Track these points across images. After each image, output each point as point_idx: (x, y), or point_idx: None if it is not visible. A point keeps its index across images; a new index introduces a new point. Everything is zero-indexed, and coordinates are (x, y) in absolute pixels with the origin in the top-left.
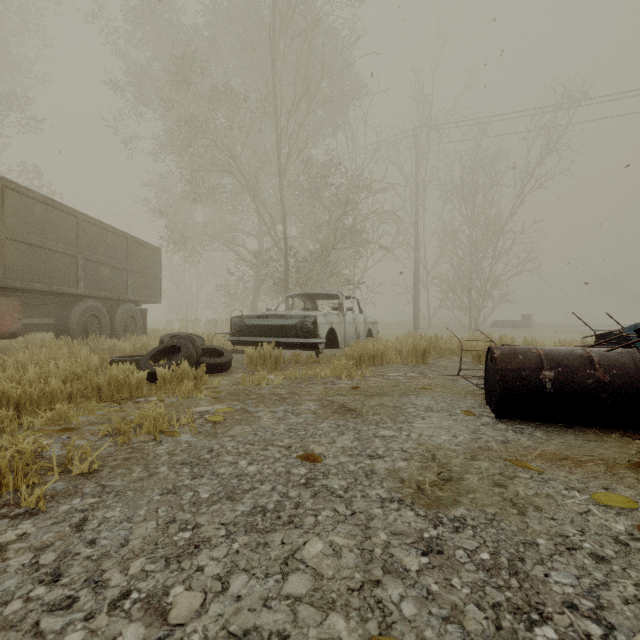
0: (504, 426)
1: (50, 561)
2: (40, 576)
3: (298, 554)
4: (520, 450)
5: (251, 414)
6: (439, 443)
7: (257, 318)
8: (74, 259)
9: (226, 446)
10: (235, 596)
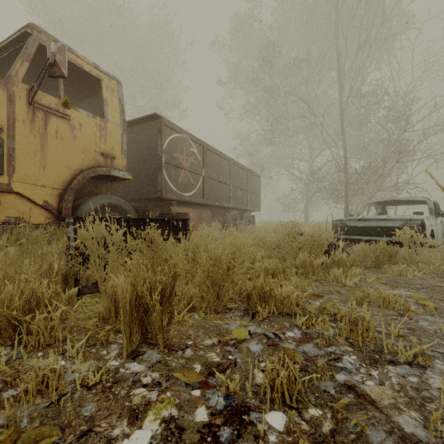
0: None
1: None
2: None
3: None
4: None
5: None
6: None
7: (358, 221)
8: (228, 186)
9: None
10: None
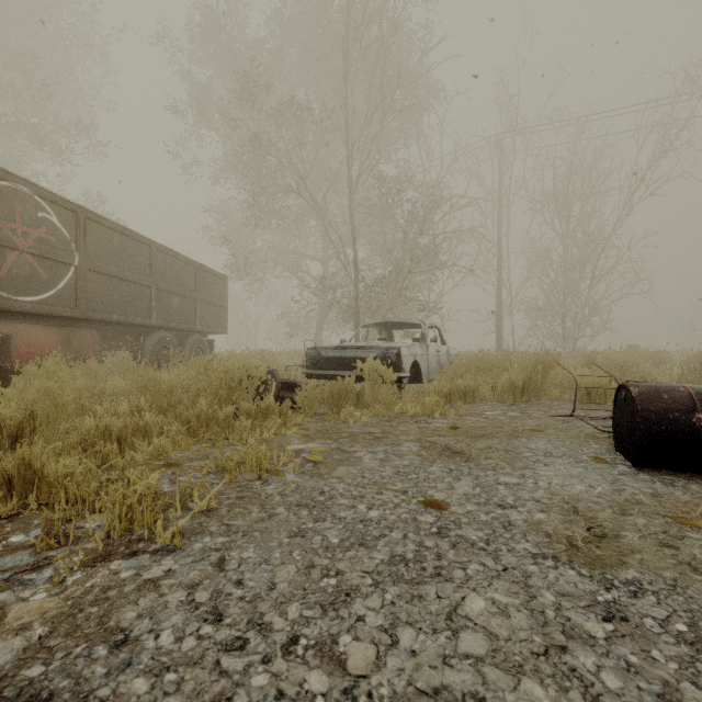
0: (648, 476)
1: (206, 600)
2: (202, 614)
3: (460, 610)
4: (678, 505)
5: (350, 454)
6: (575, 494)
7: (334, 350)
8: (147, 289)
9: (337, 488)
10: (409, 651)
